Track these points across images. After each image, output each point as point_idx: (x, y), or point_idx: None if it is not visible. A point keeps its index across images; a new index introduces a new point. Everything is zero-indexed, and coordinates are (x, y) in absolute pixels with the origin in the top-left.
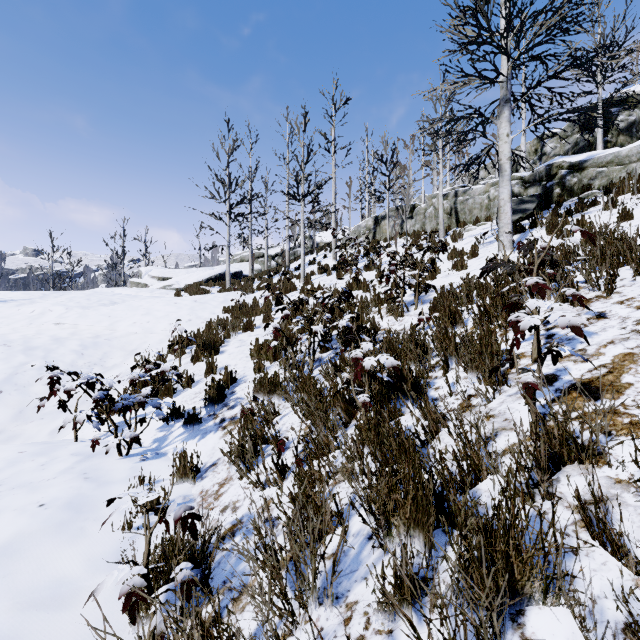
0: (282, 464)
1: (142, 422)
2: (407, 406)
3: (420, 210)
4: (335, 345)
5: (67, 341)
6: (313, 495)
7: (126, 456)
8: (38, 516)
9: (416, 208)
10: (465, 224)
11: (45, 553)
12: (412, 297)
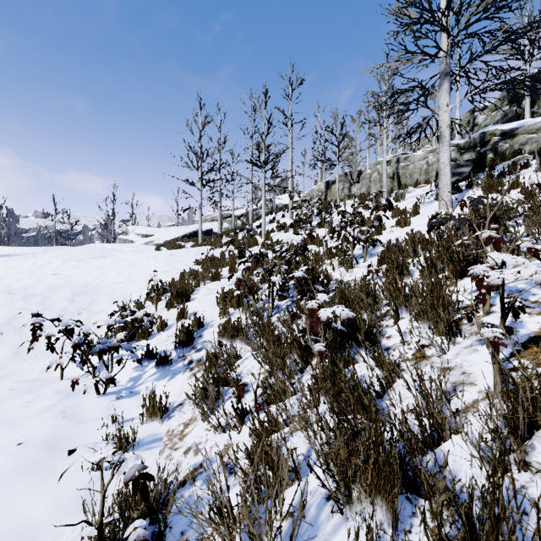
0: (242, 408)
1: (119, 363)
2: (361, 355)
3: (366, 175)
4: (292, 294)
5: (61, 289)
6: (270, 450)
7: (103, 394)
8: (14, 455)
9: (362, 173)
10: (406, 187)
11: (15, 495)
12: (360, 251)
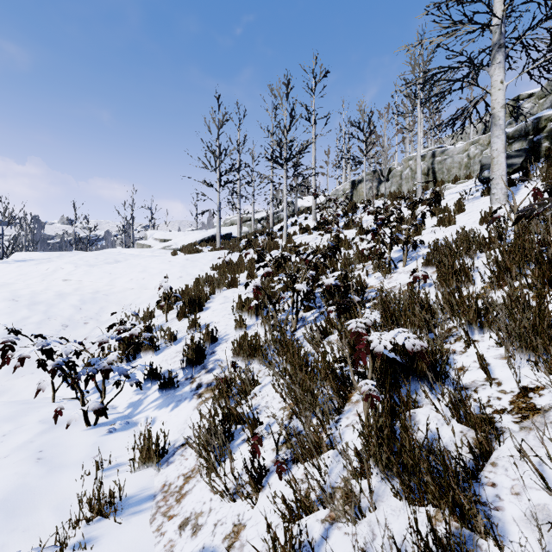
0: (258, 466)
1: (118, 384)
2: (432, 401)
3: (396, 172)
4: (319, 303)
5: (69, 296)
6: None
7: (94, 426)
8: None
9: (392, 171)
10: (443, 183)
11: None
12: (397, 253)
